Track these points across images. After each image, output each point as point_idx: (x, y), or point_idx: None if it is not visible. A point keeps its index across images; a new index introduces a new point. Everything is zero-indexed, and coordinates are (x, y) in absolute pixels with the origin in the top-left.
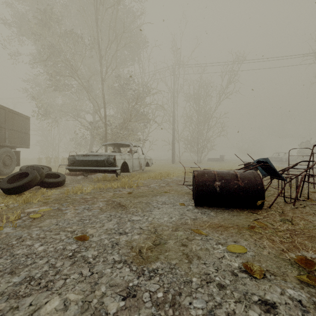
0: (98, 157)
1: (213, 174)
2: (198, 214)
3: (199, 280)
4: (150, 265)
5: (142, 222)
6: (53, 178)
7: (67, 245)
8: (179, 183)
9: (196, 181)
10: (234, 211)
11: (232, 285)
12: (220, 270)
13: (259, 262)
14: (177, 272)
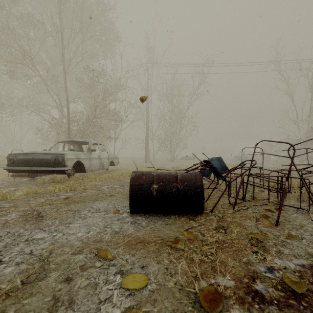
0: (43, 156)
1: (152, 176)
2: (127, 225)
3: None
4: None
5: (43, 242)
6: None
7: None
8: None
9: (131, 185)
10: (171, 218)
11: None
12: None
13: (154, 303)
14: None
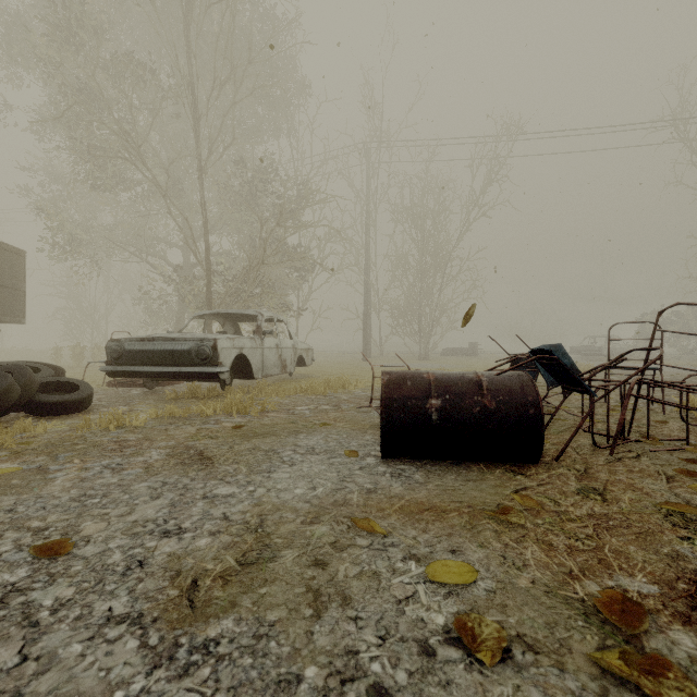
0: (176, 343)
1: (426, 381)
2: (384, 478)
3: (322, 675)
4: (202, 629)
5: (237, 501)
6: (64, 394)
7: (3, 571)
8: (363, 404)
9: (383, 399)
10: (472, 469)
11: (411, 689)
12: (393, 640)
13: (504, 610)
14: (271, 650)
